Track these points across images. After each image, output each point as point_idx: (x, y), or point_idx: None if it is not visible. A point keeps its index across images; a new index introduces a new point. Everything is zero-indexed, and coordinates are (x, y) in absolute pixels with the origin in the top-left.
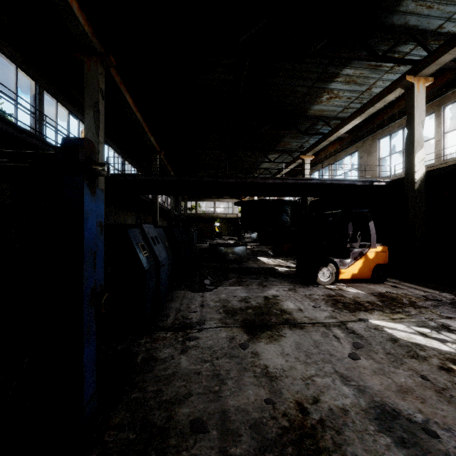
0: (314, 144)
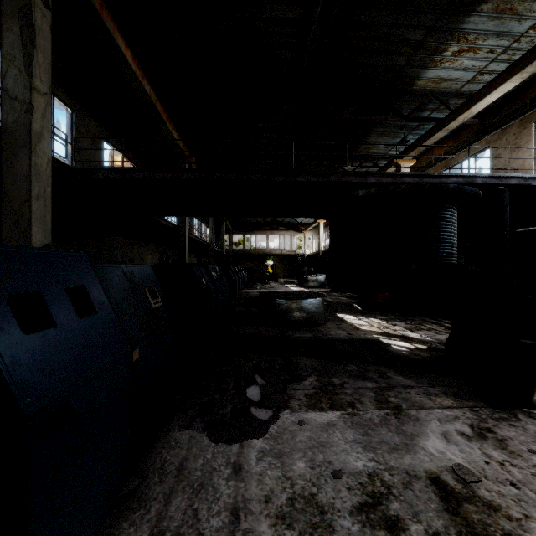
0: (420, 139)
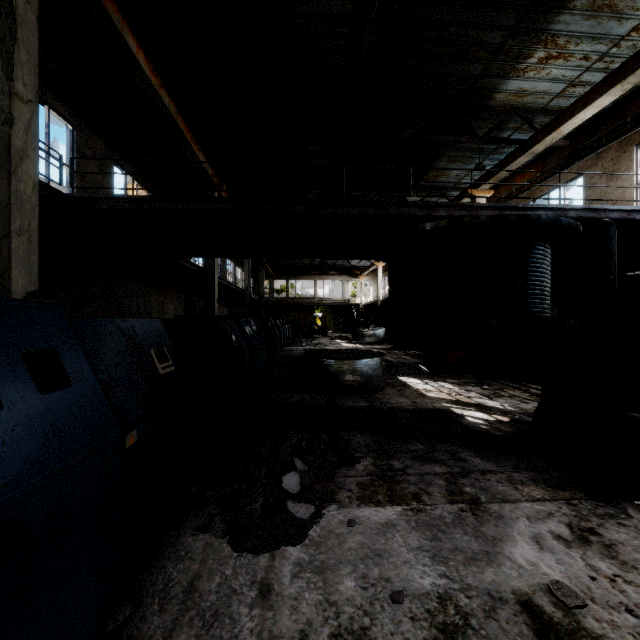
0: (498, 164)
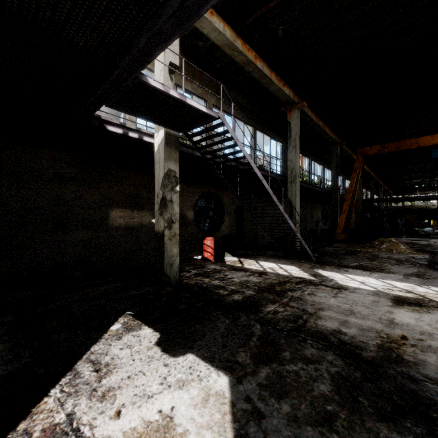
0: None
